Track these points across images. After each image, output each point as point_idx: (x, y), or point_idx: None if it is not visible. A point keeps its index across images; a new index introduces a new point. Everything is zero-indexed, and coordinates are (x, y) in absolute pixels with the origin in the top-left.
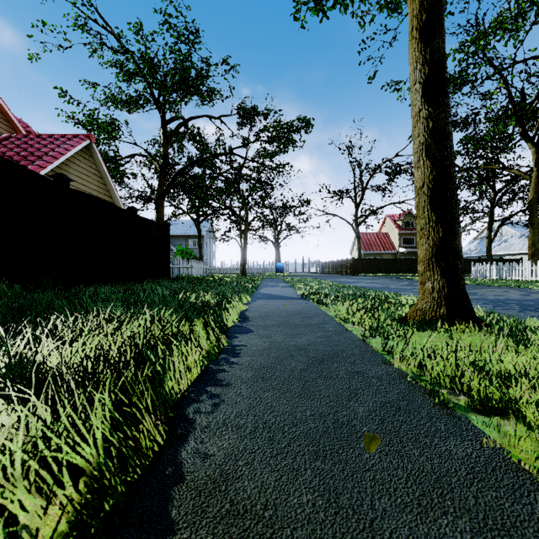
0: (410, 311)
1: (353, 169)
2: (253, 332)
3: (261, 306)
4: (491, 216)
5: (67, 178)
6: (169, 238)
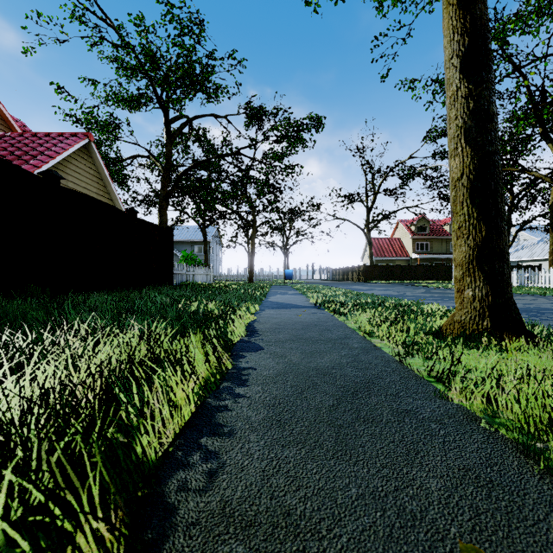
0: (446, 323)
1: (364, 172)
2: (264, 349)
3: (271, 317)
4: (509, 221)
5: (58, 175)
6: (172, 243)
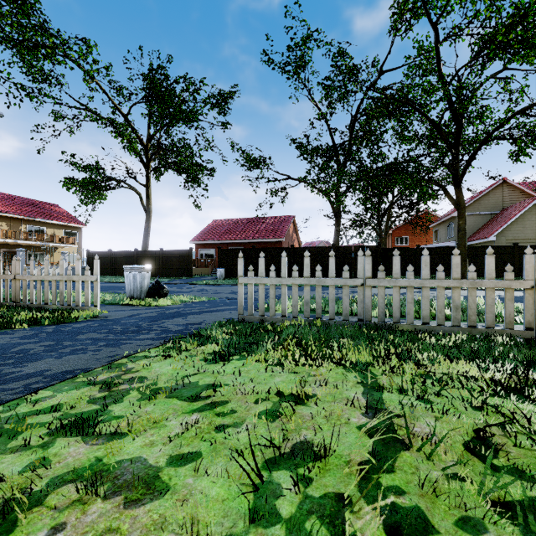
0: None
1: None
2: None
3: None
4: None
5: None
6: None
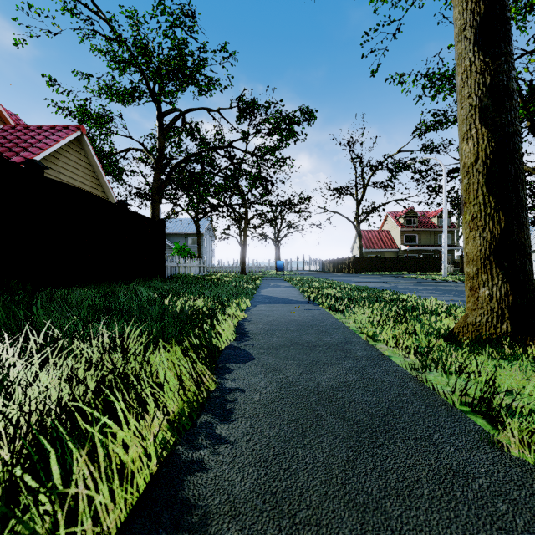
0: (458, 325)
1: (354, 166)
2: (254, 359)
3: (263, 314)
4: None
5: (41, 164)
6: (164, 235)
